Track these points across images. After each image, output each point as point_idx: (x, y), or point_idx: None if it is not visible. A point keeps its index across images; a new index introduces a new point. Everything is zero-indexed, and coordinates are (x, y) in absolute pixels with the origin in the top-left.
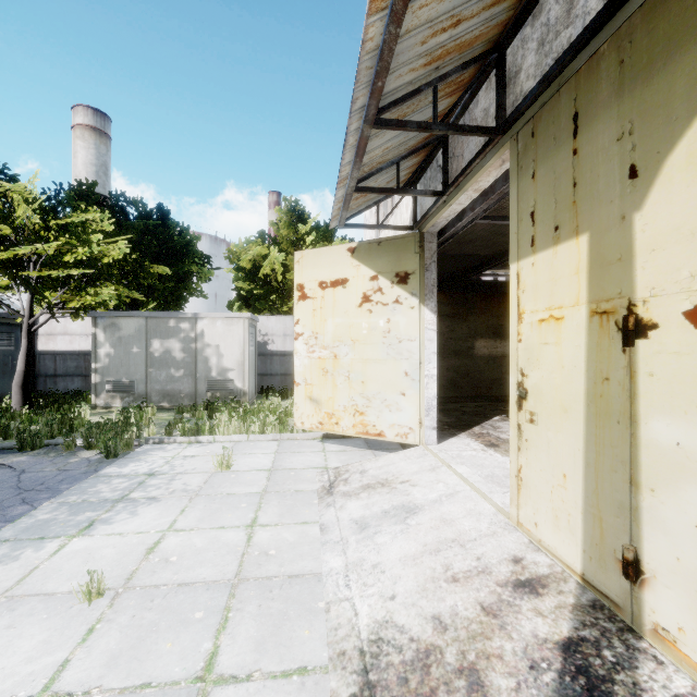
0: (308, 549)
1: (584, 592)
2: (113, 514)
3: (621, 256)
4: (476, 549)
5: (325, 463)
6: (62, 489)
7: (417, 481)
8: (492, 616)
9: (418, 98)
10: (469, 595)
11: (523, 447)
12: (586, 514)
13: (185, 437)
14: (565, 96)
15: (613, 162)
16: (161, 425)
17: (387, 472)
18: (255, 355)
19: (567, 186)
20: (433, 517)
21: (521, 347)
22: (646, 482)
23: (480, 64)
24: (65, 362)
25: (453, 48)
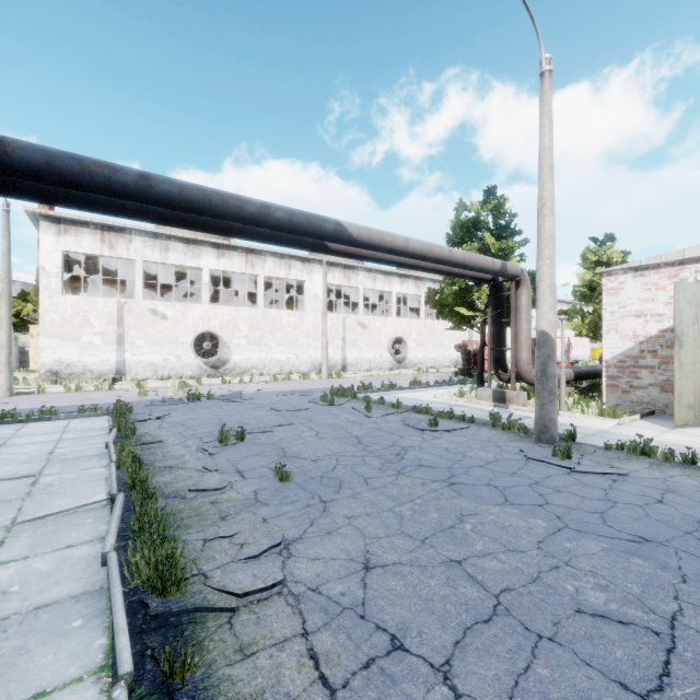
0: None
1: None
2: None
3: None
4: None
5: None
6: None
7: None
8: None
9: None
10: None
11: None
12: None
13: None
14: None
15: None
16: None
17: None
18: (18, 353)
19: None
20: None
21: None
22: None
23: None
24: None
25: None
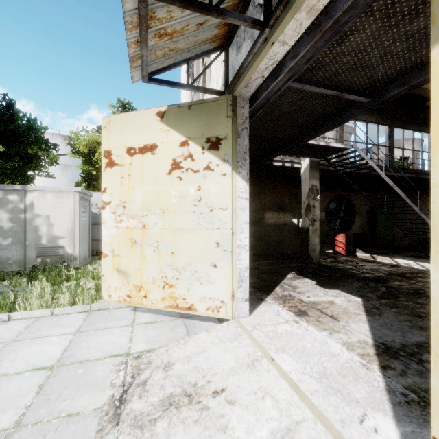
0: None
1: None
2: None
3: None
4: None
5: (128, 345)
6: None
7: (235, 392)
8: None
9: None
10: None
11: None
12: None
13: None
14: None
15: None
16: None
17: (196, 367)
18: (89, 224)
19: None
20: None
21: None
22: None
23: None
24: None
25: None
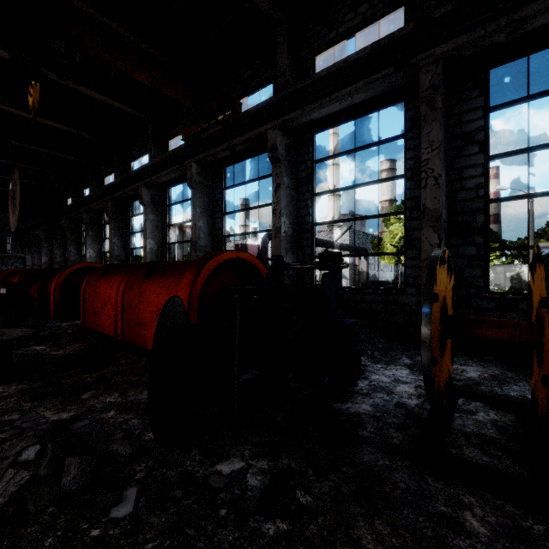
0: None
1: None
2: None
3: None
4: None
5: None
6: None
7: None
8: None
9: None
10: None
11: None
12: None
13: None
14: None
15: None
16: None
17: None
18: None
19: None
20: None
21: None
22: None
23: None
24: None
25: None
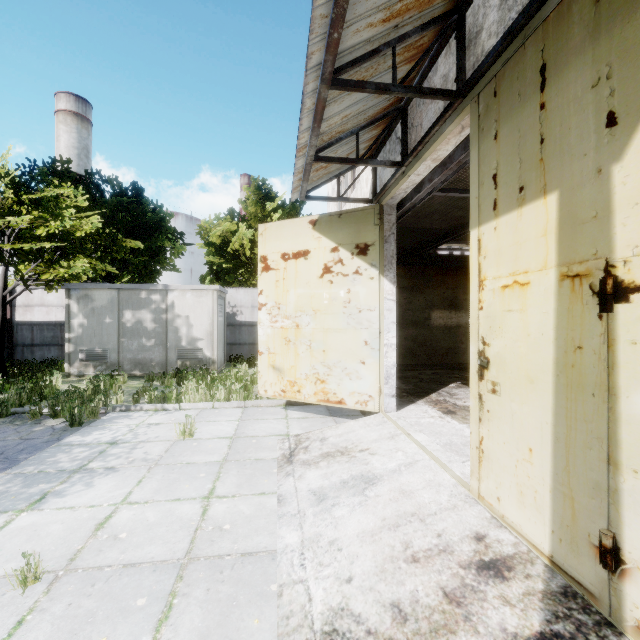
0: (264, 523)
1: (553, 577)
2: (68, 486)
3: (596, 213)
4: (436, 524)
5: (286, 430)
6: (20, 459)
7: (376, 450)
8: (456, 605)
9: (377, 61)
10: (431, 578)
11: (484, 418)
12: (555, 492)
13: (152, 404)
14: (531, 48)
15: (587, 112)
16: (131, 392)
17: (346, 439)
18: (224, 325)
19: (534, 143)
20: (392, 489)
21: (482, 315)
22: (627, 462)
23: (440, 28)
24: (42, 332)
25: (413, 4)
